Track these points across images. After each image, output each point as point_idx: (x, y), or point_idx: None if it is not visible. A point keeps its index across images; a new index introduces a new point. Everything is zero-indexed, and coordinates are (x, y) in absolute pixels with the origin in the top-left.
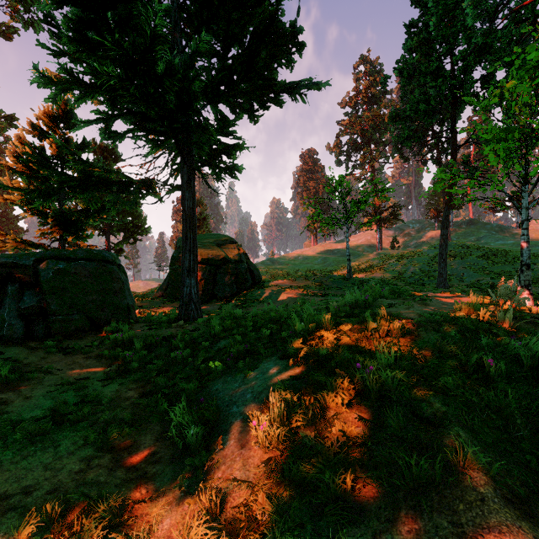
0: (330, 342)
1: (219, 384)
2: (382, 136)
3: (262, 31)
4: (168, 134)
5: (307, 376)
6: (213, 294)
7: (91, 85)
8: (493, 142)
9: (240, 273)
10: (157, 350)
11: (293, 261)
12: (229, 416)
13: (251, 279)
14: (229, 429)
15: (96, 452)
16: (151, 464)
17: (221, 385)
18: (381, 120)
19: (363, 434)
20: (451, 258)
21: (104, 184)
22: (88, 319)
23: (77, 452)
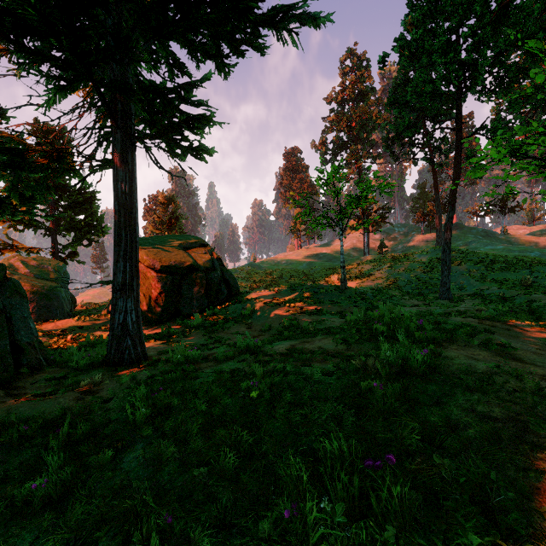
0: None
1: None
2: (370, 135)
3: None
4: (76, 68)
5: None
6: (177, 310)
7: None
8: None
9: (212, 283)
10: (19, 457)
11: (276, 266)
12: None
13: (226, 290)
14: None
15: None
16: None
17: None
18: (369, 117)
19: None
20: None
21: None
22: None
23: None
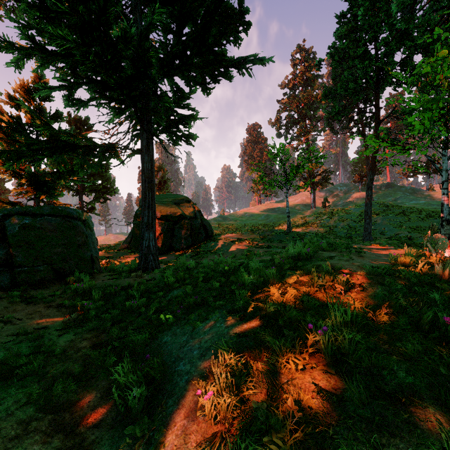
0: (277, 296)
1: (168, 336)
2: (315, 113)
3: (212, 10)
4: (127, 102)
5: (255, 332)
6: (171, 246)
7: (52, 52)
8: (420, 111)
9: (195, 228)
10: (115, 299)
11: (241, 218)
12: (175, 375)
13: (204, 233)
14: (173, 391)
15: (37, 413)
16: (91, 429)
17: (169, 337)
18: (314, 99)
19: (319, 408)
20: (374, 215)
21: (70, 147)
22: (53, 270)
23: (16, 413)
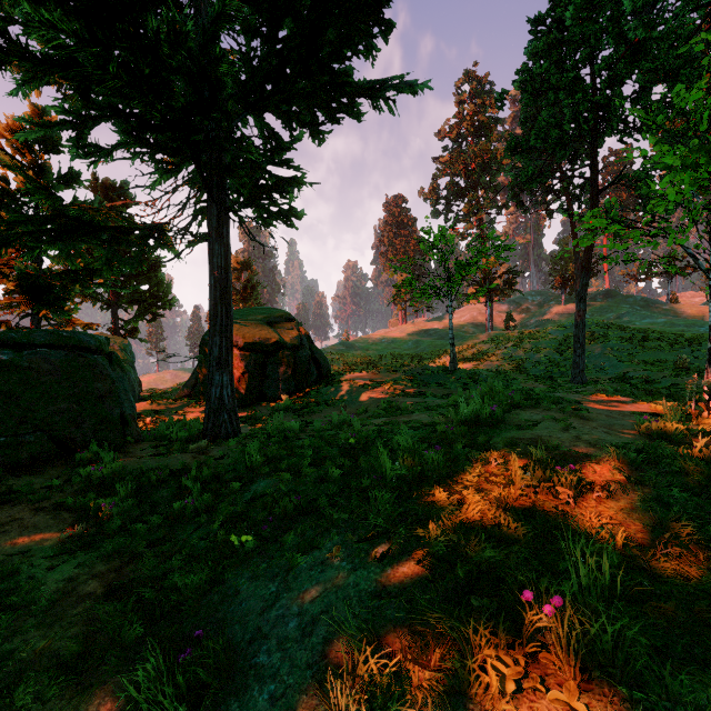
0: (448, 507)
1: (243, 580)
2: (493, 179)
3: None
4: (183, 152)
5: (409, 588)
6: (262, 393)
7: (43, 59)
8: (678, 170)
9: (300, 363)
10: (158, 494)
11: (375, 345)
12: (250, 676)
13: (316, 371)
14: None
15: None
16: None
17: (246, 582)
18: (491, 157)
19: None
20: (587, 341)
21: (86, 229)
22: (53, 441)
23: None
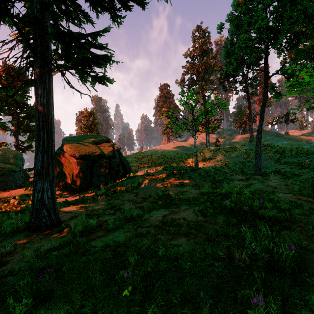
0: None
1: None
2: (210, 76)
3: None
4: None
5: None
6: (91, 183)
7: None
8: None
9: (113, 166)
10: None
11: (155, 153)
12: None
13: (123, 169)
14: None
15: None
16: None
17: None
18: (209, 66)
19: None
20: None
21: None
22: None
23: None
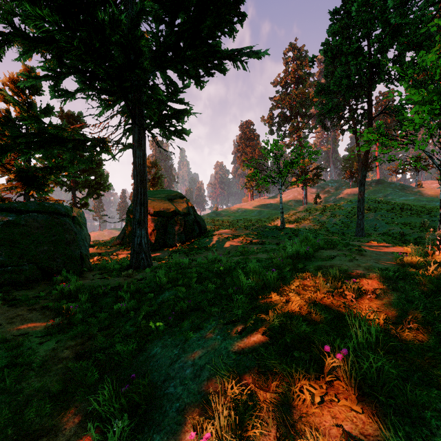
0: (280, 303)
1: (158, 348)
2: (307, 110)
3: None
4: (118, 94)
5: (257, 349)
6: (164, 242)
7: (35, 38)
8: (420, 104)
9: (188, 224)
10: (104, 301)
11: (234, 213)
12: (164, 399)
13: (198, 229)
14: (162, 422)
15: None
16: None
17: (159, 349)
18: (306, 97)
19: None
20: (366, 211)
21: (58, 141)
22: (40, 269)
23: None
